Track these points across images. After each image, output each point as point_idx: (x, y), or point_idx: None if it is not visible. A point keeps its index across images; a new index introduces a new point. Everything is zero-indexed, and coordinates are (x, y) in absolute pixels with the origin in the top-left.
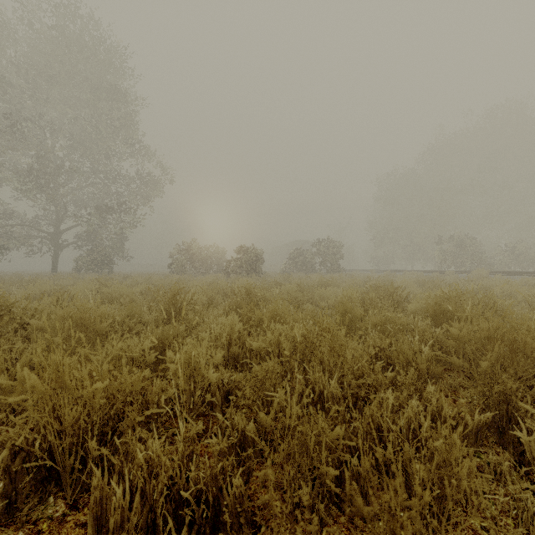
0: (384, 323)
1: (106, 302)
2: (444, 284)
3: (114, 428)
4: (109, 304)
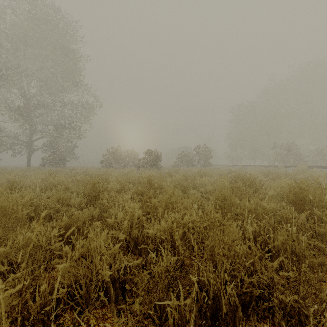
0: (256, 209)
1: (48, 188)
2: (283, 175)
3: None
4: (49, 190)
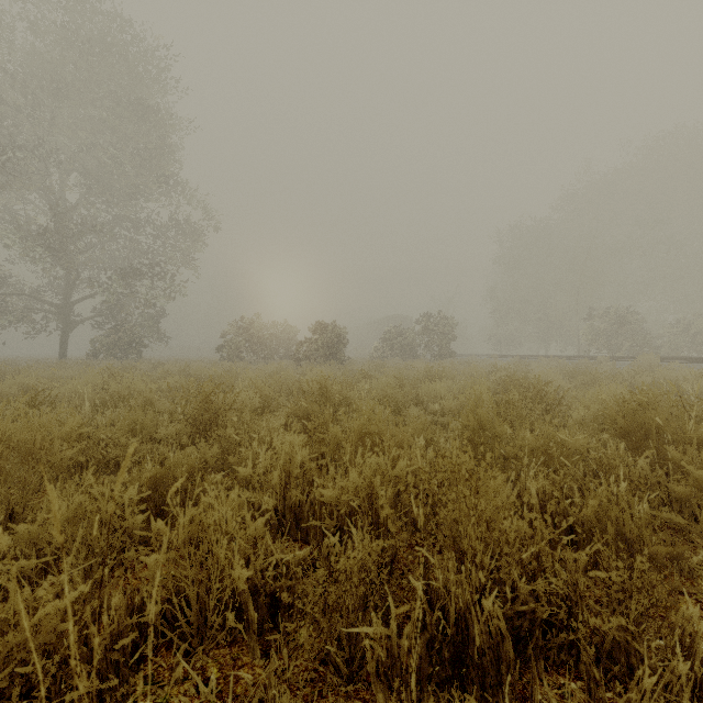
0: (546, 446)
1: (110, 404)
2: (606, 376)
3: None
4: (112, 409)
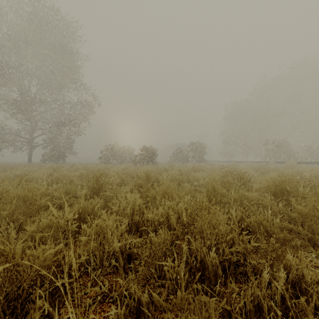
0: (241, 198)
1: (54, 182)
2: (271, 170)
3: (25, 301)
4: (56, 184)
